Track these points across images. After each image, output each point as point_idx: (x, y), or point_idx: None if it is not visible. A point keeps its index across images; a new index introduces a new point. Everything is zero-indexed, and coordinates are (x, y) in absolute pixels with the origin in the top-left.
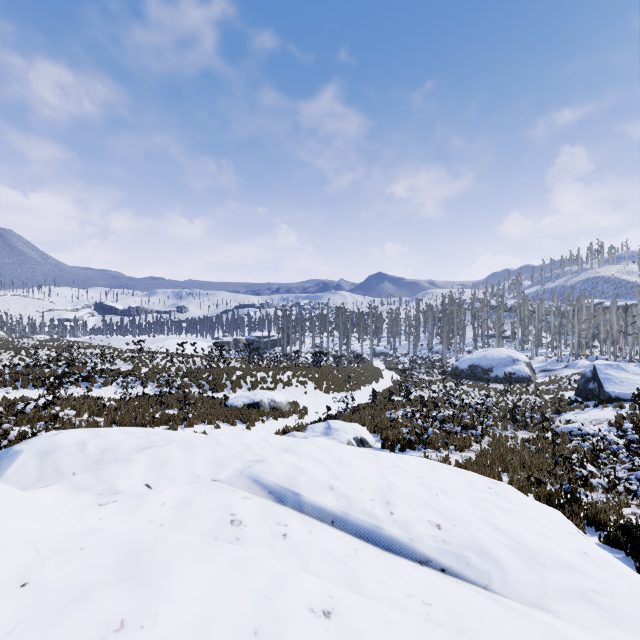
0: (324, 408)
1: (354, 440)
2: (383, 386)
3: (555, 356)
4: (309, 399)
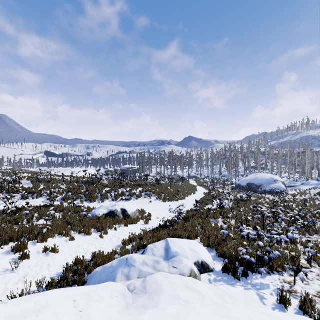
0: (162, 213)
1: (195, 265)
2: (198, 196)
3: (292, 178)
4: (152, 206)
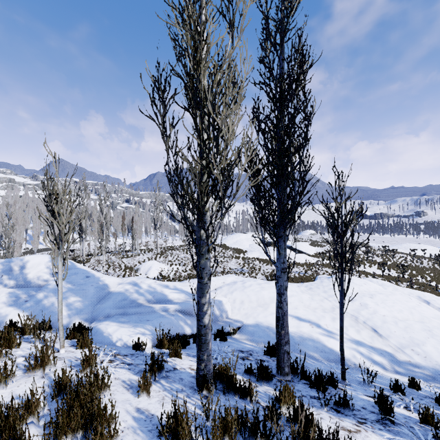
0: None
1: None
2: None
3: None
4: None
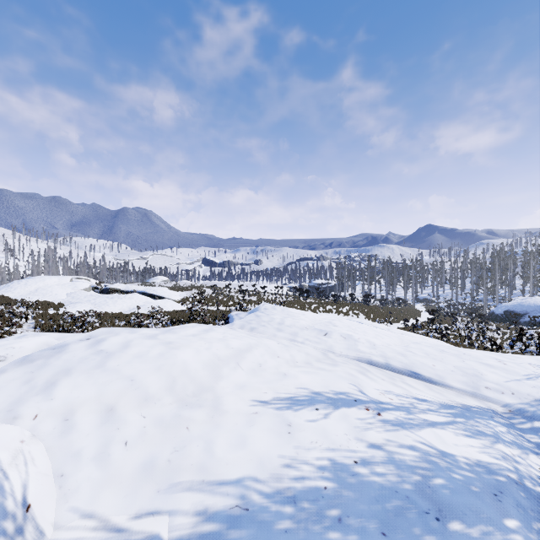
0: None
1: None
2: (419, 322)
3: None
4: None
